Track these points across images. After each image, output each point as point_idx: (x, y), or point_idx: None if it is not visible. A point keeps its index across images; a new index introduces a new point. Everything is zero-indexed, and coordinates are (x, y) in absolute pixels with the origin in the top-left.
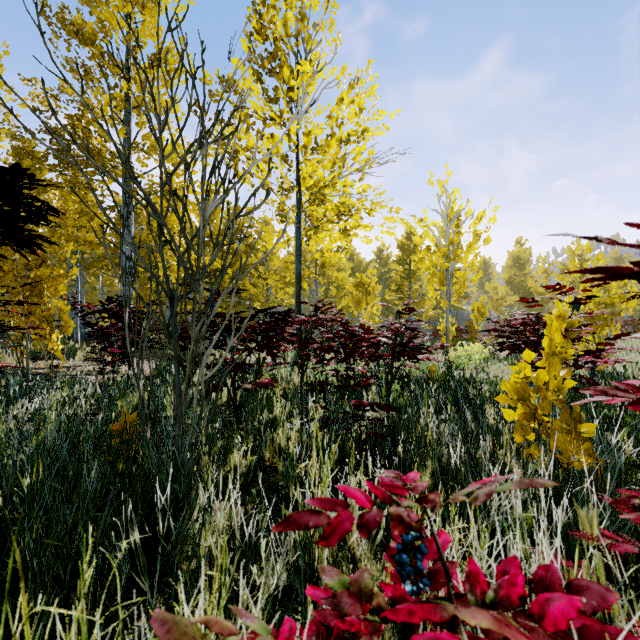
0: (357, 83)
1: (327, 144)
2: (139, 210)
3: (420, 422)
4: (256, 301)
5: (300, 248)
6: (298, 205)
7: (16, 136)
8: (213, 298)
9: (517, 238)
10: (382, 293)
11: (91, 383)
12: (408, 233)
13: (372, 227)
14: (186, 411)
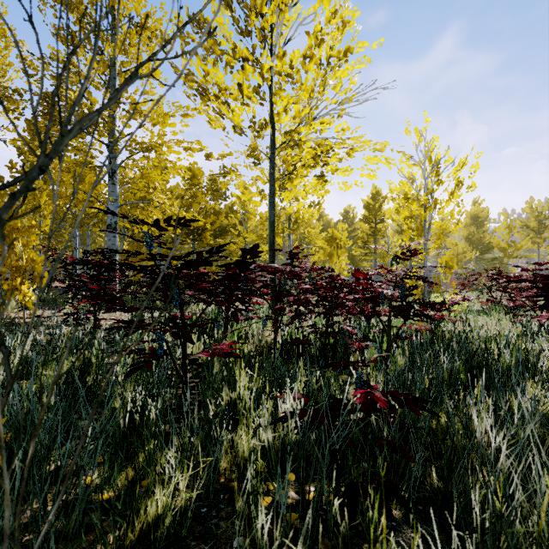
0: (335, 17)
1: (304, 68)
2: (122, 168)
3: (476, 434)
4: (236, 257)
5: (274, 195)
6: (272, 150)
7: (4, 97)
8: (32, 180)
9: (474, 199)
10: (348, 250)
11: (29, 341)
12: (374, 194)
13: (351, 170)
14: (110, 392)
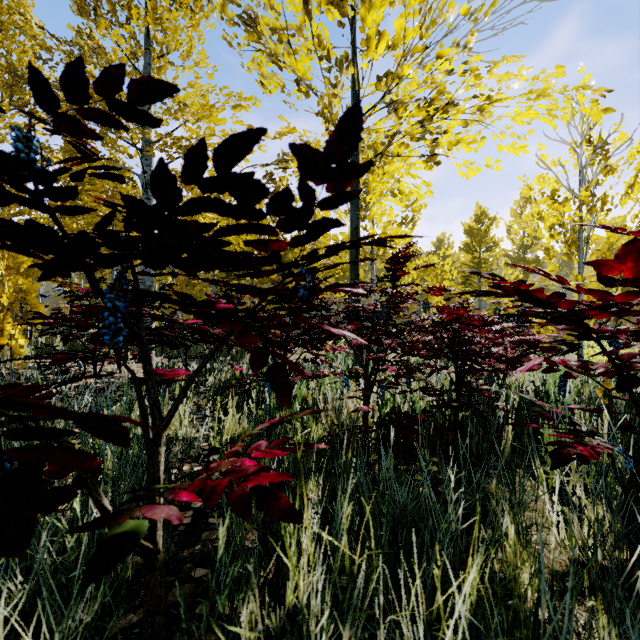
0: None
1: None
2: None
3: None
4: None
5: (357, 188)
6: None
7: (9, 85)
8: None
9: (609, 221)
10: None
11: None
12: (478, 215)
13: (482, 142)
14: None
